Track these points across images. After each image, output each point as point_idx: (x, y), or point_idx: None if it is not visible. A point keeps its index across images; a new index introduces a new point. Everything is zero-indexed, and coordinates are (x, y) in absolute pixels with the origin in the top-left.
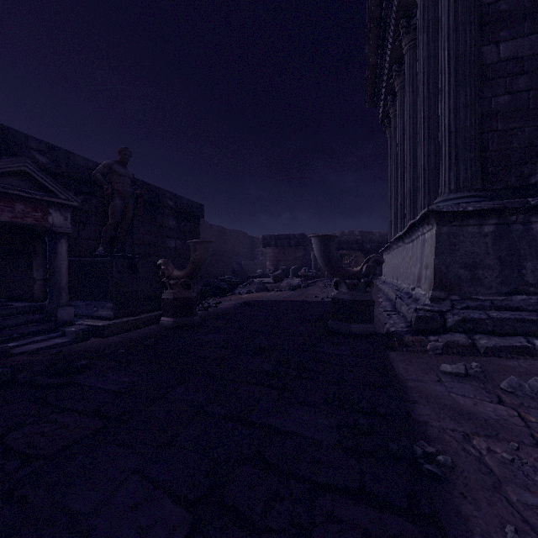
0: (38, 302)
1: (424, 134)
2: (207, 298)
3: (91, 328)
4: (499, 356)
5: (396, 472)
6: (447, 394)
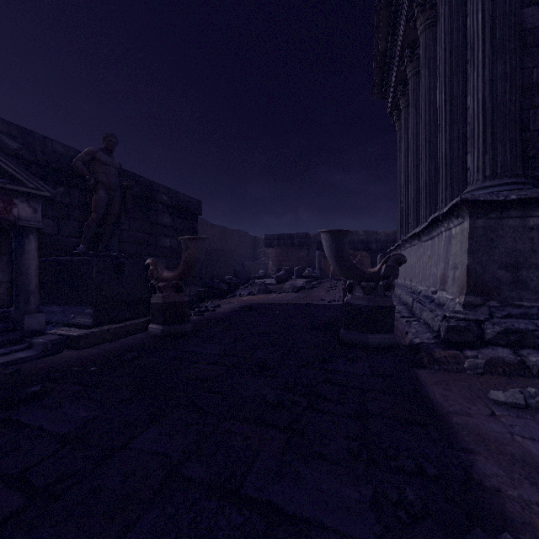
0: (4, 308)
1: (445, 118)
2: (205, 300)
3: (63, 338)
4: None
5: None
6: (510, 437)
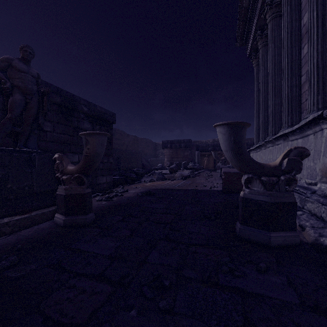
0: None
1: (317, 33)
2: (119, 185)
3: None
4: None
5: None
6: None
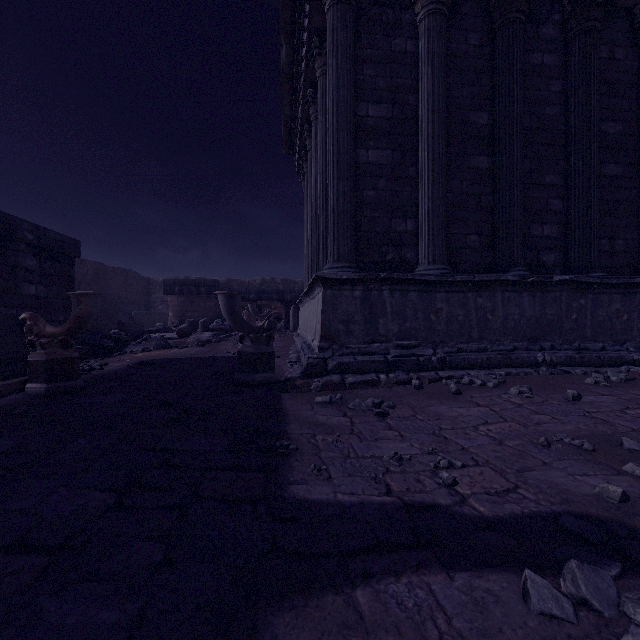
0: None
1: (323, 204)
2: (84, 359)
3: None
4: (358, 388)
5: (261, 456)
6: (313, 416)
